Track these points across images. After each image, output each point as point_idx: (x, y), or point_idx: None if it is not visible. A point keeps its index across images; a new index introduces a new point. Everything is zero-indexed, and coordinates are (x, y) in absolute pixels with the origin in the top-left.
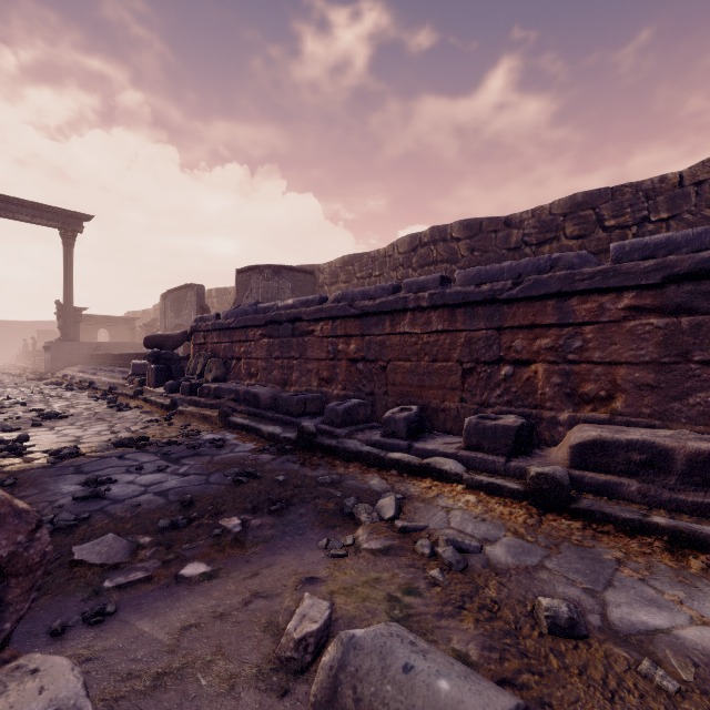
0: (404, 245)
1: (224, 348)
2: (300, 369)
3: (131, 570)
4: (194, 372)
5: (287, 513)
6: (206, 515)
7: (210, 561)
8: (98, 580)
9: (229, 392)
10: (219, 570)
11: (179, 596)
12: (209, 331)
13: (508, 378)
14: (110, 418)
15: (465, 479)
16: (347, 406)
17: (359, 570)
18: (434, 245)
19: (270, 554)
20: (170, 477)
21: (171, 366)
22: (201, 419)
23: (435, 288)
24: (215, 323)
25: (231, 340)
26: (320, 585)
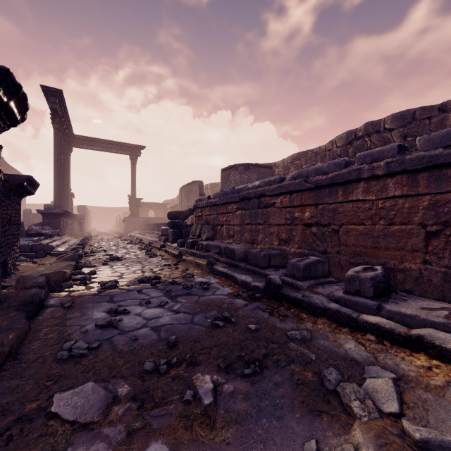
0: (341, 140)
1: (213, 218)
2: (264, 232)
3: (96, 437)
4: (195, 234)
5: (261, 378)
6: (184, 364)
7: (174, 446)
8: (62, 446)
9: (214, 247)
10: None
11: None
12: (203, 207)
13: None
14: (144, 262)
15: None
16: (307, 262)
17: None
18: (368, 137)
19: (243, 450)
20: (166, 313)
21: (181, 230)
22: (195, 266)
23: (392, 157)
24: (207, 202)
25: (217, 212)
26: None
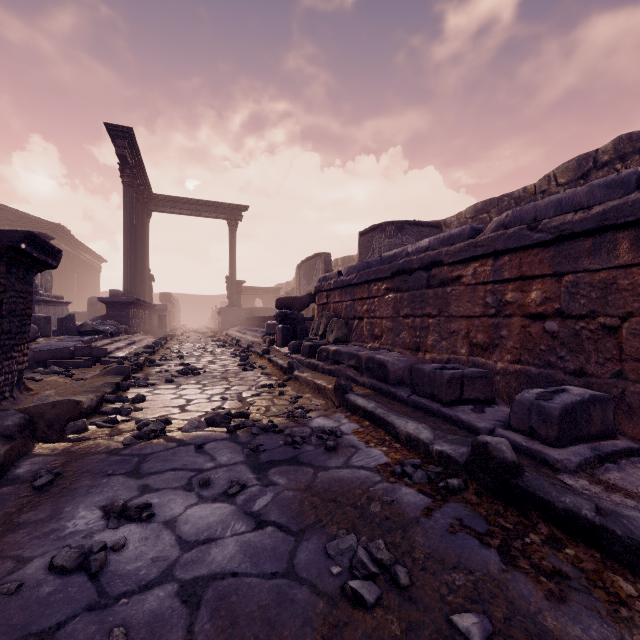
0: (566, 173)
1: (345, 307)
2: (438, 331)
3: None
4: (317, 332)
5: None
6: None
7: None
8: None
9: (348, 356)
10: None
11: None
12: (331, 290)
13: None
14: (232, 378)
15: None
16: (569, 403)
17: None
18: (621, 162)
19: None
20: (232, 524)
21: (296, 326)
22: (315, 390)
23: None
24: (337, 281)
25: (352, 297)
26: None
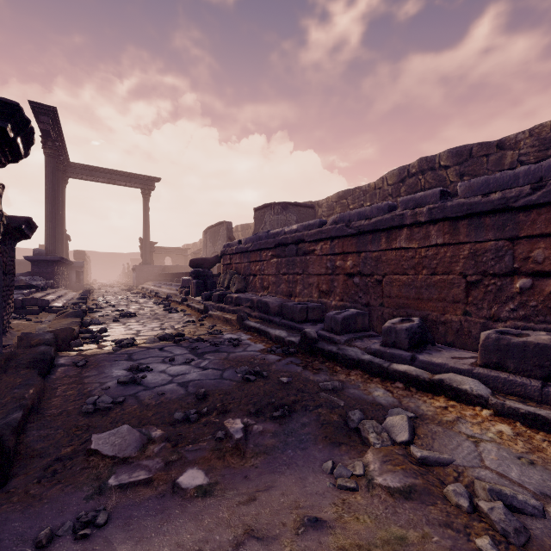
0: (393, 177)
1: (244, 267)
2: (302, 283)
3: (136, 467)
4: (223, 285)
5: (289, 420)
6: (214, 412)
7: (208, 470)
8: (106, 474)
9: (246, 300)
10: (215, 485)
11: (169, 514)
12: (233, 254)
13: (525, 291)
14: (163, 318)
15: (492, 404)
16: (346, 315)
17: (376, 518)
18: (422, 175)
19: (269, 470)
20: (192, 370)
21: (206, 281)
22: (224, 322)
23: (434, 203)
24: (238, 247)
25: (249, 260)
26: (326, 532)
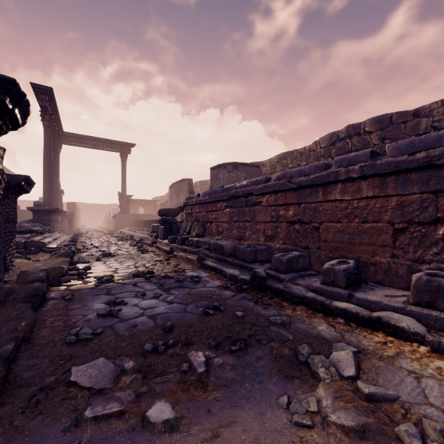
0: (324, 142)
1: (202, 216)
2: (251, 229)
3: (110, 399)
4: (185, 230)
5: (246, 353)
6: (179, 344)
7: (175, 403)
8: (82, 406)
9: (204, 243)
10: (180, 419)
11: None
12: (193, 205)
13: None
14: (136, 258)
15: (429, 341)
16: (290, 257)
17: None
18: (349, 139)
19: (230, 404)
20: (160, 303)
21: (172, 227)
22: (186, 261)
23: (365, 161)
24: (197, 200)
25: (206, 210)
26: None
